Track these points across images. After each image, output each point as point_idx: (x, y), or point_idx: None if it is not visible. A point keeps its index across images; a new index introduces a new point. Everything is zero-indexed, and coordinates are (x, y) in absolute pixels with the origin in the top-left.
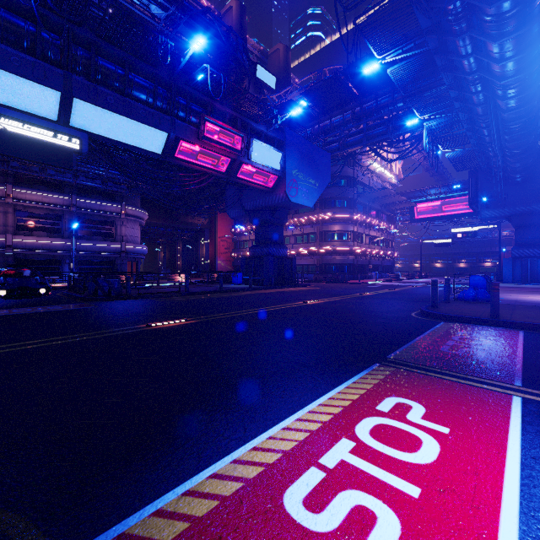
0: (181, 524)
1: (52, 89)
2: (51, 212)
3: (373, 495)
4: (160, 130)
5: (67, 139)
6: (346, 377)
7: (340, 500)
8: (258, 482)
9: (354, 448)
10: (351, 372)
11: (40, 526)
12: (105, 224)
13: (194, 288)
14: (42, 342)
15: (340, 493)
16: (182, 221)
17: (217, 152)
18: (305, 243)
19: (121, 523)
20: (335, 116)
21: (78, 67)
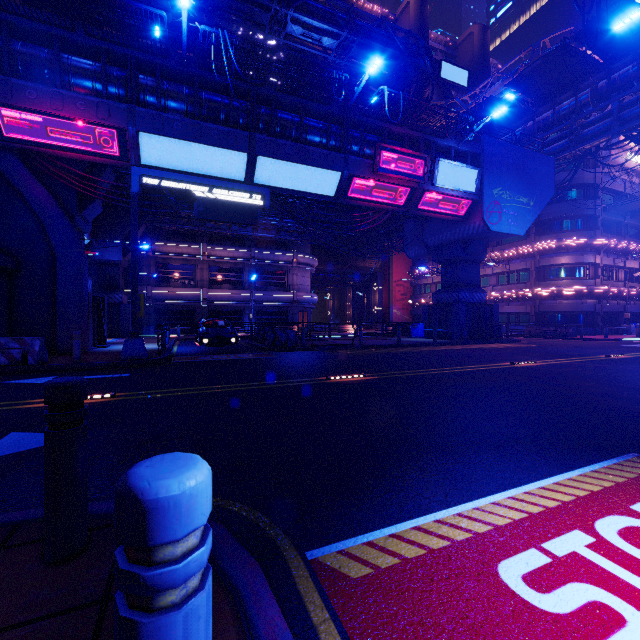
0: (392, 558)
1: (241, 153)
2: (235, 265)
3: (621, 598)
4: (333, 170)
5: (253, 197)
6: (580, 463)
7: (572, 590)
8: (467, 545)
9: (593, 544)
10: (589, 458)
11: (280, 527)
12: (278, 274)
13: (367, 340)
14: (242, 386)
15: (572, 583)
16: (352, 265)
17: (394, 183)
18: (512, 284)
19: (339, 542)
20: (561, 103)
21: (260, 125)
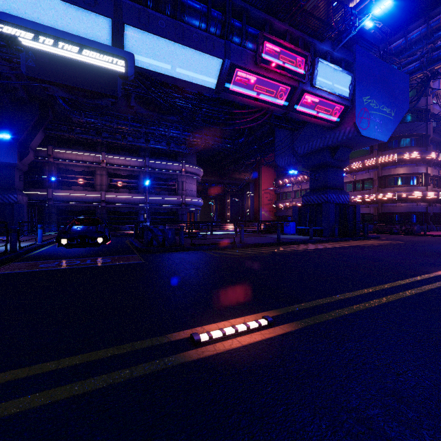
0: None
1: (103, 17)
2: (132, 173)
3: None
4: (214, 56)
5: (111, 61)
6: None
7: None
8: None
9: None
10: None
11: None
12: (169, 181)
13: (247, 238)
14: None
15: None
16: (231, 177)
17: (276, 79)
18: (358, 190)
19: None
20: (411, 32)
21: None
